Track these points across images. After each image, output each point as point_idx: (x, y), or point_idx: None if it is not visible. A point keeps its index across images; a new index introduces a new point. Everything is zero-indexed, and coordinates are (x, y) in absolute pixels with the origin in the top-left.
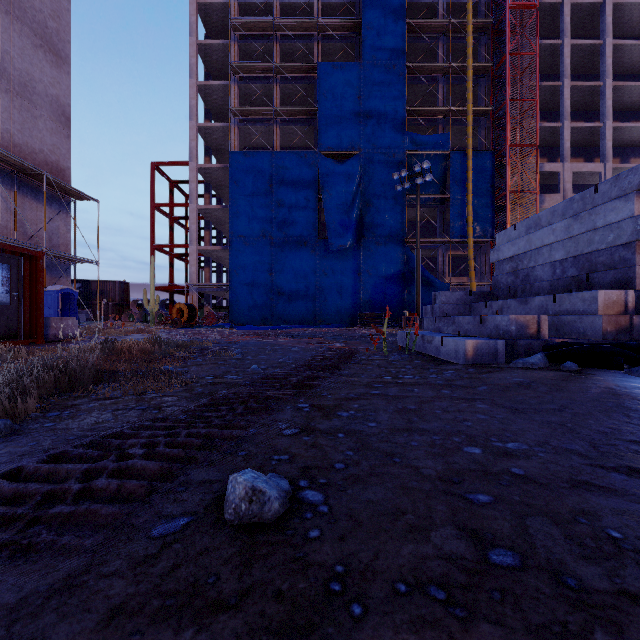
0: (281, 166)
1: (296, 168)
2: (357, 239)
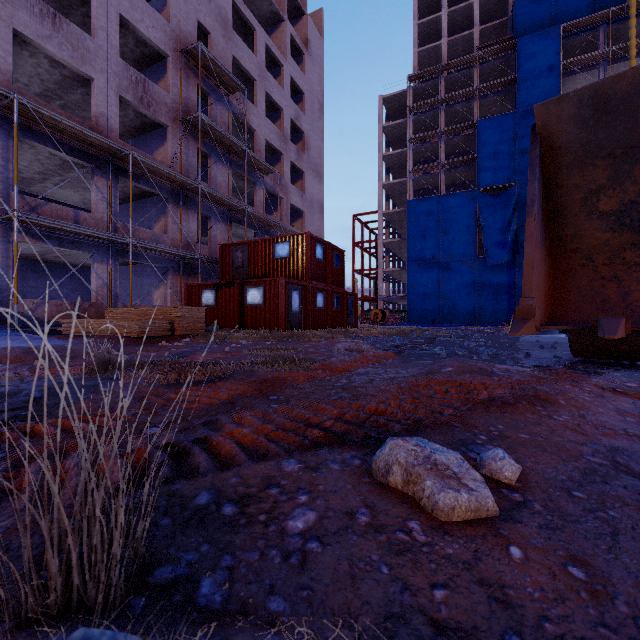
0: (446, 205)
1: (458, 205)
2: (512, 255)
